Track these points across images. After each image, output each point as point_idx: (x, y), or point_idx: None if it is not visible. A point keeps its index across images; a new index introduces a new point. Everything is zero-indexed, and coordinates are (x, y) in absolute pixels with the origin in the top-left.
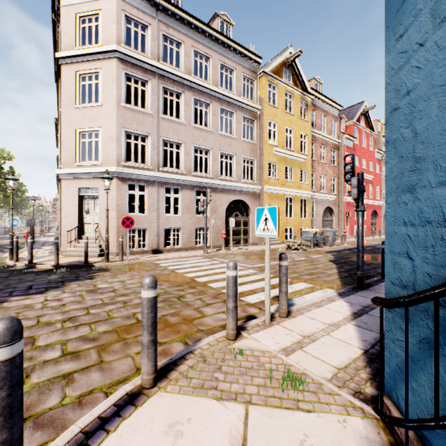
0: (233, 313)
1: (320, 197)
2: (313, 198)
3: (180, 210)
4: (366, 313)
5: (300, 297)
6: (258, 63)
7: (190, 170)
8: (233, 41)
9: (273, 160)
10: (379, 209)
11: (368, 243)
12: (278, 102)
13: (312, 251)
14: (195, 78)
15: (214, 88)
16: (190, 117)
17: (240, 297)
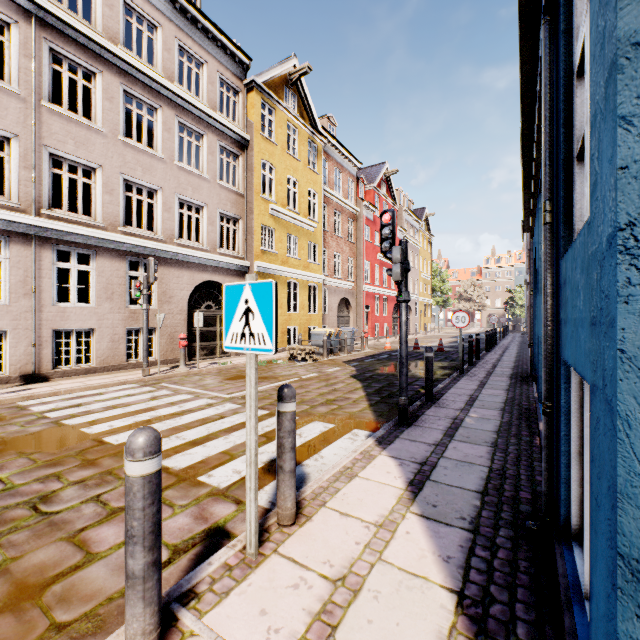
0: (145, 587)
1: (334, 284)
2: (326, 284)
3: (92, 296)
4: (428, 480)
5: (315, 455)
6: (245, 65)
7: (116, 221)
8: (203, 13)
9: (269, 223)
10: None
11: (392, 347)
12: (277, 135)
13: (326, 361)
14: (127, 53)
15: (166, 82)
16: (116, 123)
17: (197, 477)
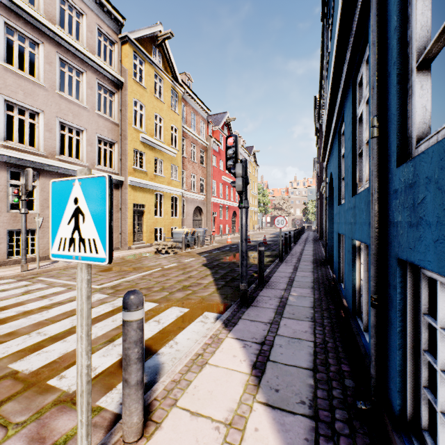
0: None
1: (191, 196)
2: (185, 196)
3: None
4: (268, 361)
5: (170, 342)
6: (120, 22)
7: None
8: None
9: (140, 148)
10: (238, 210)
11: (232, 241)
12: (146, 81)
13: (184, 253)
14: None
15: (47, 22)
16: None
17: (47, 380)
